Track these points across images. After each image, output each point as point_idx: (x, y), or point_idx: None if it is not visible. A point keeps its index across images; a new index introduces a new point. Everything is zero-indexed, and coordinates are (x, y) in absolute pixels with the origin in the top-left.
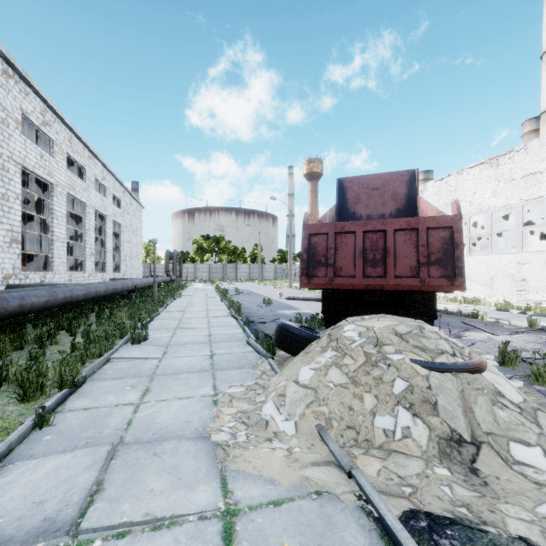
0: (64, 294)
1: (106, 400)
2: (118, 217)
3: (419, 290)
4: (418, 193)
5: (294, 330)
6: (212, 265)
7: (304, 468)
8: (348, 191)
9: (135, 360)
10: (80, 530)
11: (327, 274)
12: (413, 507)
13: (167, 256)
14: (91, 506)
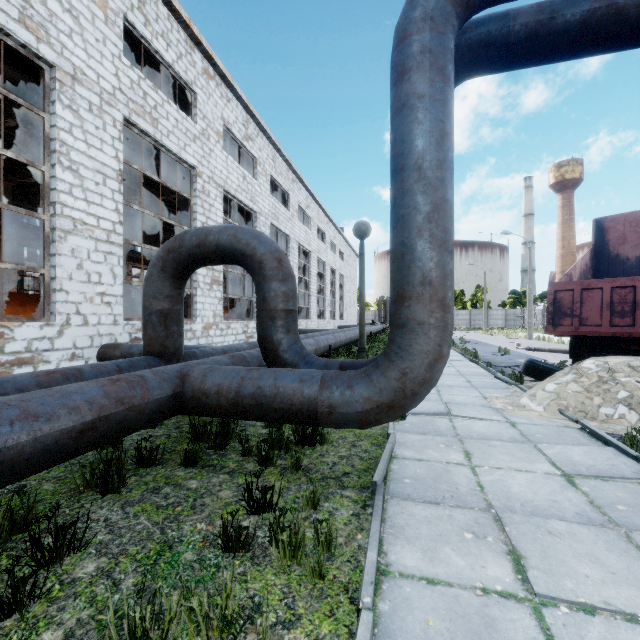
0: (349, 336)
1: None
2: (342, 269)
3: None
4: None
5: (541, 363)
6: None
7: (549, 418)
8: (609, 231)
9: None
10: (452, 414)
11: (572, 323)
12: (611, 432)
13: (380, 303)
14: (450, 411)
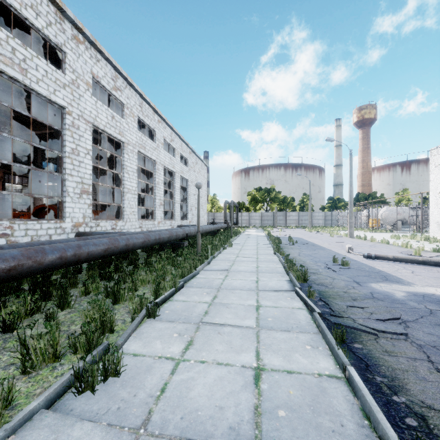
0: (61, 253)
1: None
2: (185, 173)
3: None
4: None
5: None
6: (264, 213)
7: None
8: None
9: None
10: None
11: None
12: None
13: (225, 206)
14: None
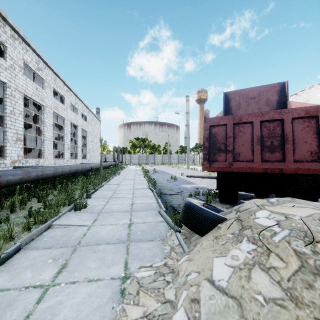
0: (36, 173)
1: (22, 278)
2: (85, 126)
3: None
4: (288, 98)
5: (201, 211)
6: (140, 155)
7: None
8: (231, 101)
9: (70, 227)
10: None
11: (226, 159)
12: None
13: (114, 150)
14: None
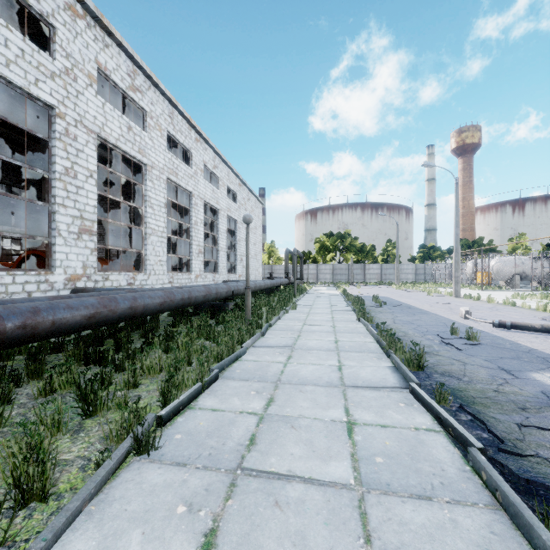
0: None
1: None
2: (233, 212)
3: None
4: None
5: None
6: (336, 266)
7: None
8: None
9: None
10: None
11: None
12: None
13: (287, 255)
14: None
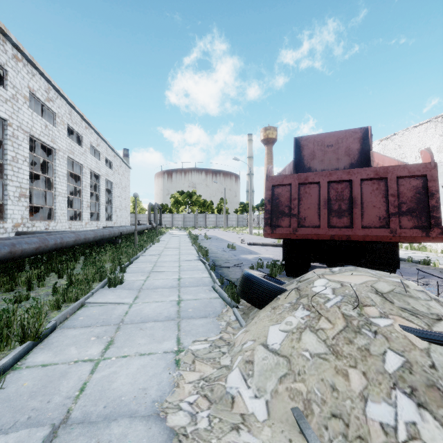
0: (55, 241)
1: (67, 354)
2: (110, 176)
3: (389, 241)
4: (371, 148)
5: (260, 282)
6: (186, 215)
7: None
8: (304, 148)
9: (107, 305)
10: None
11: (290, 224)
12: None
13: (150, 208)
14: None
